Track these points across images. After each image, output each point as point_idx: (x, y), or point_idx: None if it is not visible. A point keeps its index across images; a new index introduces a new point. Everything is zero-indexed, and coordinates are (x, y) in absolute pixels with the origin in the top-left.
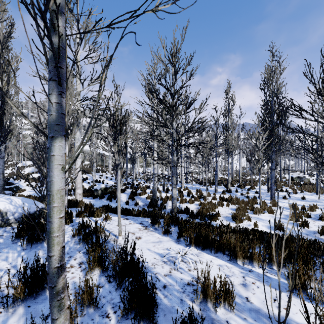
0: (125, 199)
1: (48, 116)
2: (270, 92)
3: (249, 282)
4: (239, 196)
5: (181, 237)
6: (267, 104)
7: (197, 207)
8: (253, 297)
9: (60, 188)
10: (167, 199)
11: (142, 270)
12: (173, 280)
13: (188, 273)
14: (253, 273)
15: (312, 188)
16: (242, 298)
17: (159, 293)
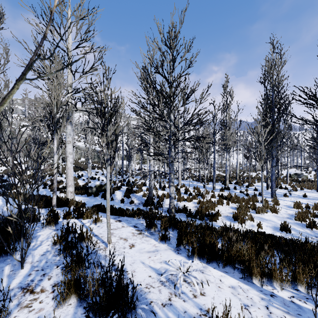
0: (120, 196)
1: None
2: (270, 86)
3: (276, 317)
4: (238, 194)
5: (182, 245)
6: (268, 98)
7: (195, 206)
8: None
9: None
10: (164, 197)
11: (132, 300)
12: (174, 313)
13: (193, 301)
14: (277, 299)
15: (311, 185)
16: None
17: None
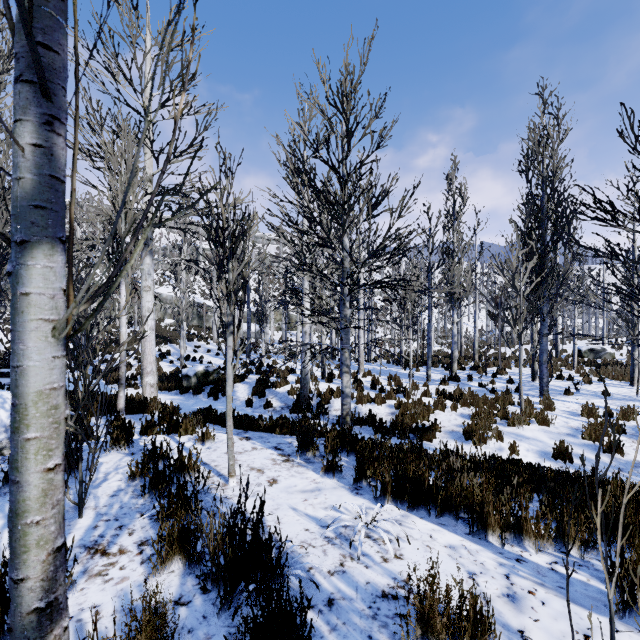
0: (246, 394)
1: (13, 184)
2: (538, 179)
3: (521, 591)
4: (476, 389)
5: (364, 480)
6: (533, 202)
7: (391, 412)
8: (535, 631)
9: (47, 385)
10: (331, 396)
11: (278, 563)
12: (349, 585)
13: (381, 566)
14: (527, 565)
15: (621, 372)
16: (511, 632)
17: (317, 621)
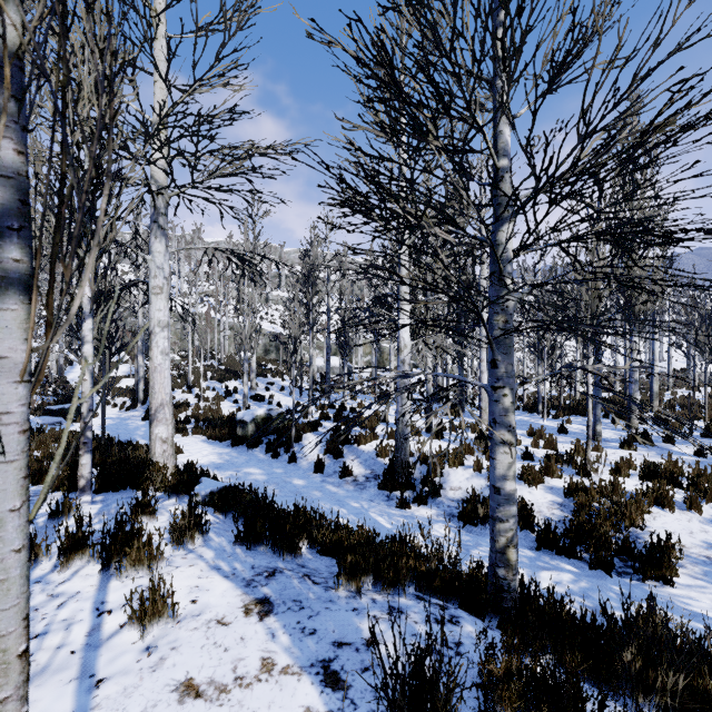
0: (316, 452)
1: None
2: None
3: None
4: (693, 460)
5: None
6: None
7: (558, 503)
8: None
9: None
10: (444, 463)
11: None
12: None
13: None
14: None
15: None
16: None
17: None
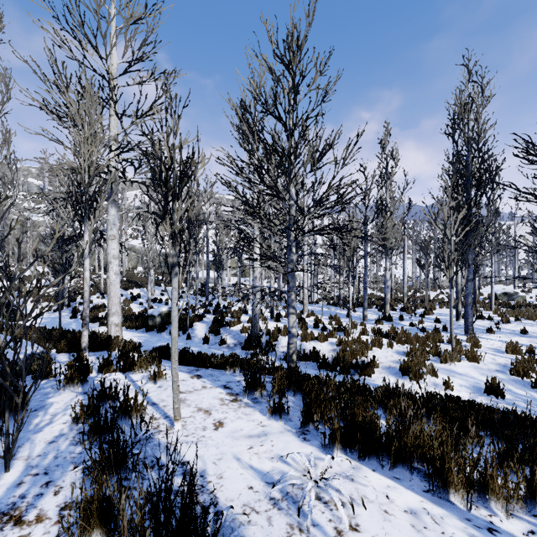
0: (203, 332)
1: None
2: (464, 140)
3: None
4: (407, 328)
5: (311, 423)
6: (459, 160)
7: (333, 349)
8: None
9: None
10: (279, 334)
11: None
12: None
13: None
14: None
15: (534, 312)
16: None
17: None
